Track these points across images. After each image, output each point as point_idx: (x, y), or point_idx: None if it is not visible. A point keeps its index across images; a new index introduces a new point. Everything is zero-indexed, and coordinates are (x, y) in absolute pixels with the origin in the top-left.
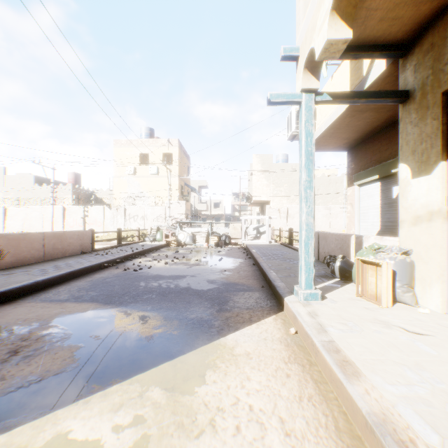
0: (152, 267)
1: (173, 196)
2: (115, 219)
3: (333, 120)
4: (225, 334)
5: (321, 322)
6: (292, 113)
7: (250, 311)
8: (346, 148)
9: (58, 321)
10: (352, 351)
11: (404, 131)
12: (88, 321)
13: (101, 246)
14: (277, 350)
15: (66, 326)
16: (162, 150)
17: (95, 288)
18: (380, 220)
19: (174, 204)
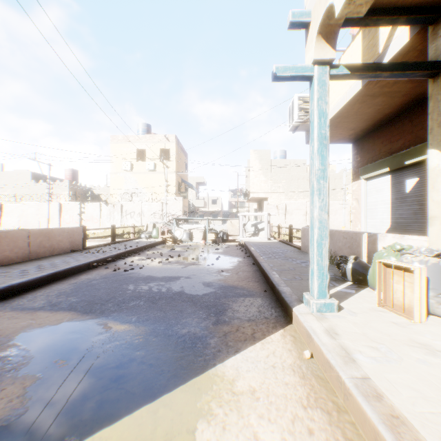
0: (145, 267)
1: (170, 192)
2: (112, 215)
3: (341, 107)
4: (222, 358)
5: (345, 345)
6: (294, 101)
7: (253, 323)
8: (352, 140)
9: (22, 338)
10: (399, 397)
11: (436, 111)
12: (58, 338)
13: (97, 242)
14: (291, 384)
15: (30, 345)
16: (159, 146)
17: (77, 293)
18: (390, 217)
19: (171, 201)
